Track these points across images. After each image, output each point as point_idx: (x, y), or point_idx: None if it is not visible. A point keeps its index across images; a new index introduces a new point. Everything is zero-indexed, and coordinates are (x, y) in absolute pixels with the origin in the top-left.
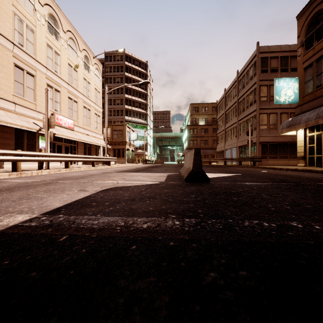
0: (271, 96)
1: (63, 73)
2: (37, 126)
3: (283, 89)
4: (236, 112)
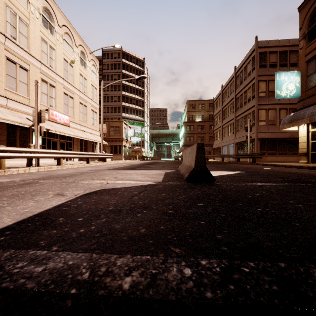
0: (269, 91)
1: (58, 68)
2: (30, 122)
3: (285, 83)
4: (234, 109)
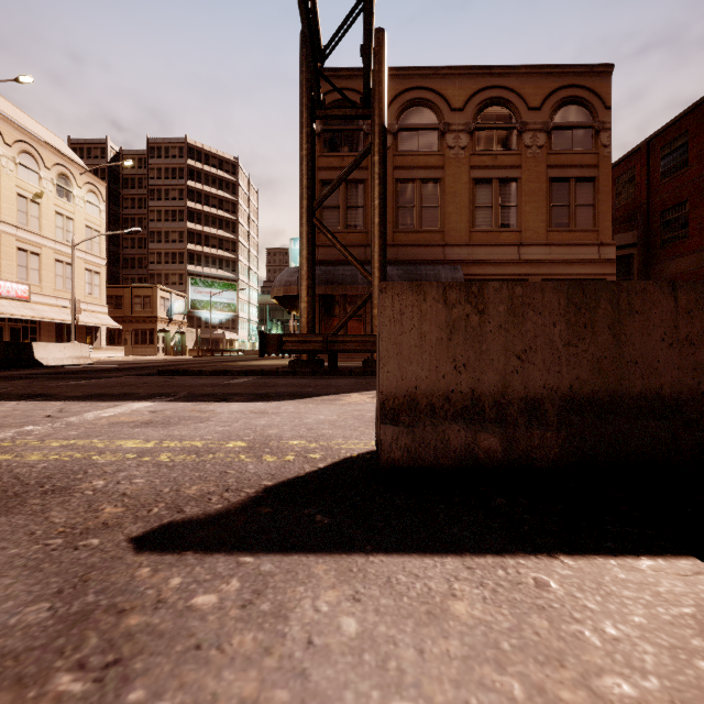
0: None
1: (6, 211)
2: None
3: None
4: None
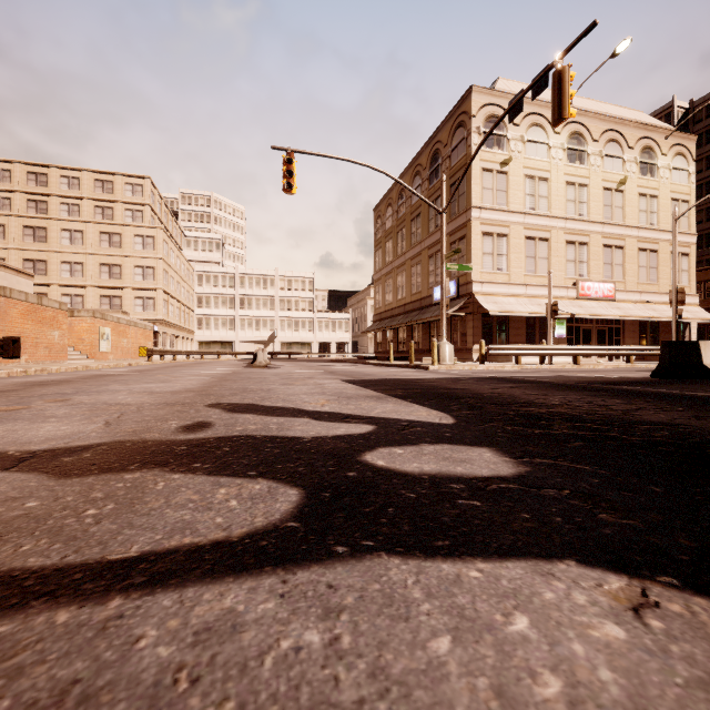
0: None
1: (593, 210)
2: None
3: None
4: None
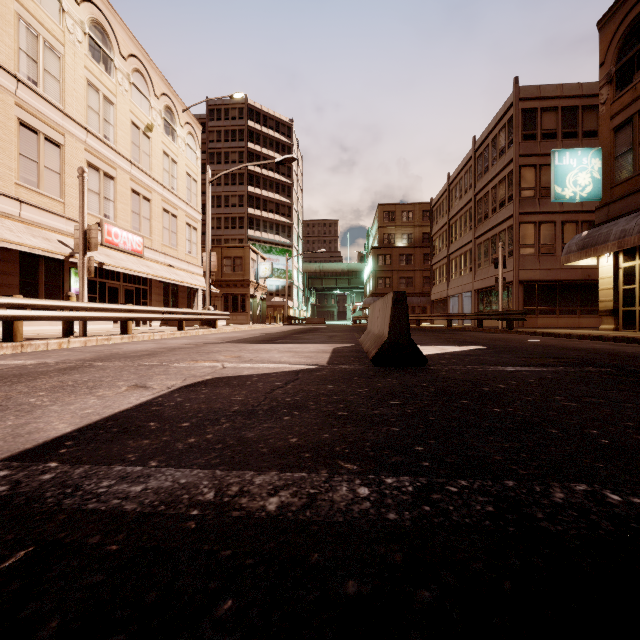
0: (543, 187)
1: (121, 141)
2: (66, 249)
3: (571, 172)
4: (472, 221)
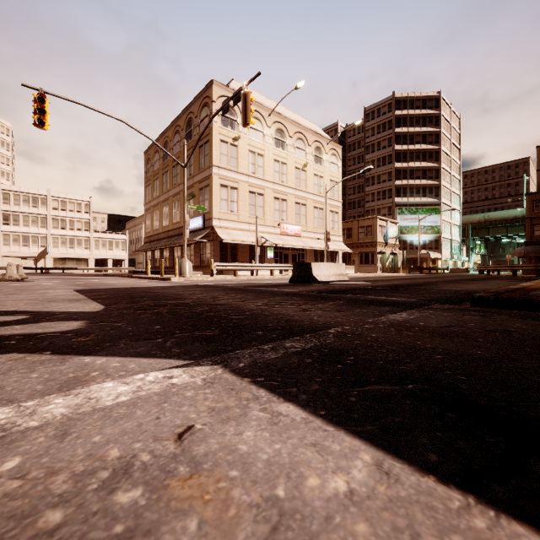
0: None
1: (289, 180)
2: (263, 240)
3: None
4: None
